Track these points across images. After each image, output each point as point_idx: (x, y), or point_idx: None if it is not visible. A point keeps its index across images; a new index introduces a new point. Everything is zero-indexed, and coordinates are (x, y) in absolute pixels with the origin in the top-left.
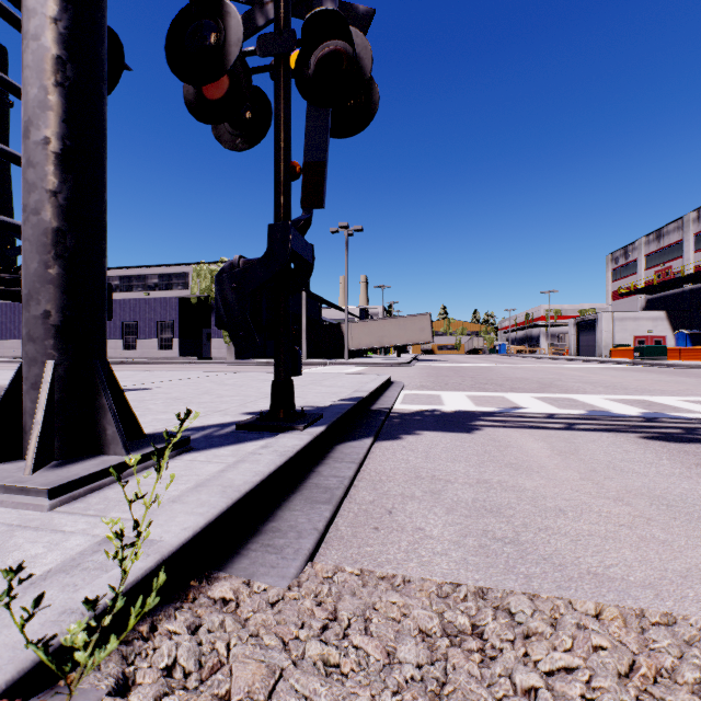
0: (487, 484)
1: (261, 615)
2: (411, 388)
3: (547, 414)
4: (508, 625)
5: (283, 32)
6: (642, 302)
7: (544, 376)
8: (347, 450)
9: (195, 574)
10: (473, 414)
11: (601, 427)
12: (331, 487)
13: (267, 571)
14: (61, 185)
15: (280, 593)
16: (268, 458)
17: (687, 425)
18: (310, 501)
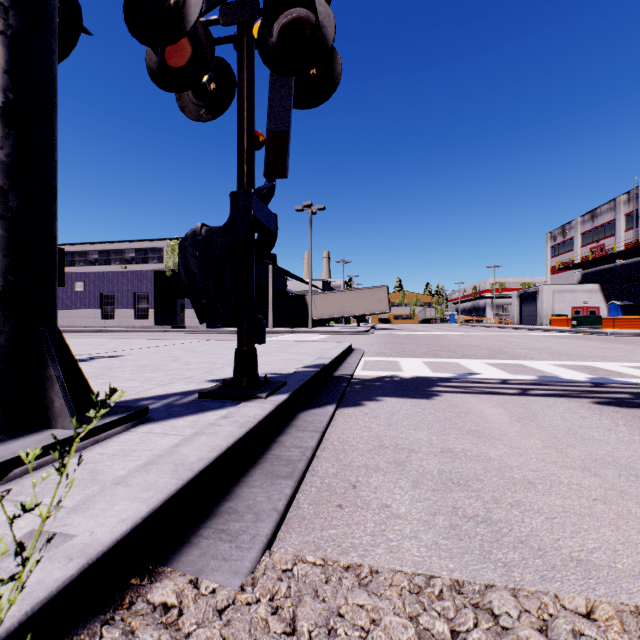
0: (452, 454)
1: (205, 630)
2: (370, 354)
3: (500, 380)
4: (496, 637)
5: (246, 1)
6: (578, 276)
7: (493, 343)
8: (310, 418)
9: (134, 572)
10: (431, 380)
11: (554, 393)
12: (293, 460)
13: (218, 565)
14: (3, 141)
15: (231, 595)
16: (228, 430)
17: (634, 390)
18: (270, 475)
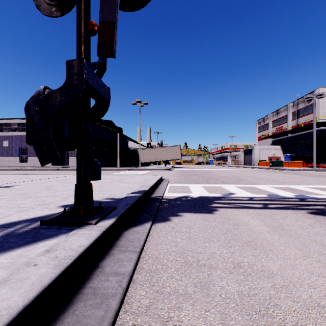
0: (242, 269)
1: None
2: (172, 182)
3: (248, 197)
4: None
5: None
6: (270, 142)
7: (235, 175)
8: (131, 236)
9: None
10: (209, 199)
11: (282, 206)
12: (108, 295)
13: None
14: None
15: None
16: (39, 273)
17: (323, 203)
18: None
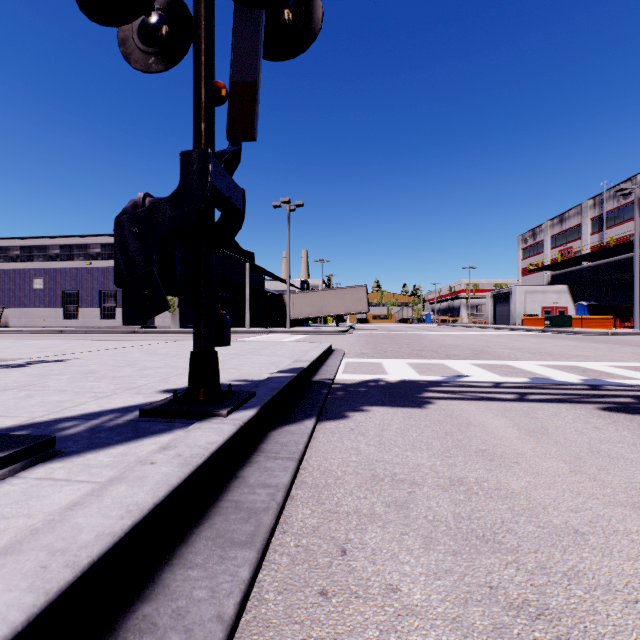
0: (465, 486)
1: None
2: (351, 356)
3: (493, 383)
4: None
5: None
6: (547, 278)
7: (473, 343)
8: (284, 439)
9: None
10: (419, 384)
11: (554, 397)
12: (257, 509)
13: None
14: None
15: None
16: (162, 471)
17: (634, 393)
18: (222, 541)
